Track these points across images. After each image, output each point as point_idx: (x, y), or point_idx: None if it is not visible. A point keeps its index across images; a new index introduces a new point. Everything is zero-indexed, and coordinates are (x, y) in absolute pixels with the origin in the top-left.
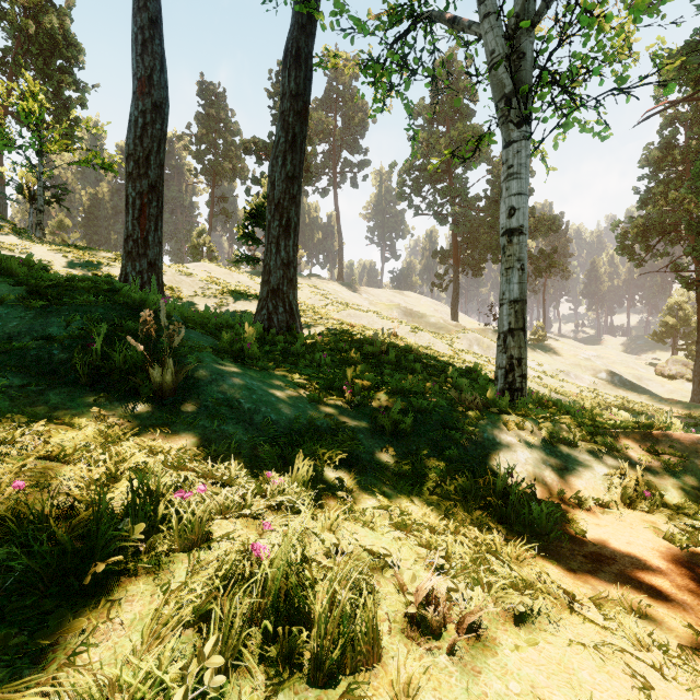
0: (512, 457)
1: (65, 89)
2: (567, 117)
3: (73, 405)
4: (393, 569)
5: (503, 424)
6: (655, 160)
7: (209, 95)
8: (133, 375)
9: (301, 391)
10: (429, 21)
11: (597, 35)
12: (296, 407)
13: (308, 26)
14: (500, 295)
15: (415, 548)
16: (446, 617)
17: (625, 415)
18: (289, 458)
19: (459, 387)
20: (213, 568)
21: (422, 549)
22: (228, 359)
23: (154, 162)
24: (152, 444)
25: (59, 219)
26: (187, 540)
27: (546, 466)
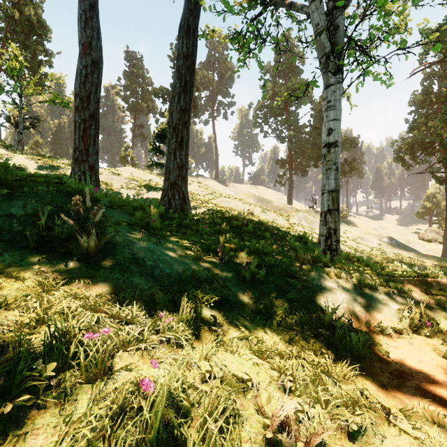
0: (333, 298)
1: (38, 55)
2: (364, 71)
3: (22, 263)
4: (253, 391)
5: (326, 274)
6: (419, 101)
7: (132, 60)
8: (69, 242)
9: (188, 252)
10: (274, 6)
11: (384, 17)
12: (184, 263)
13: (195, 10)
14: (322, 187)
15: (269, 371)
16: (296, 438)
17: (403, 266)
18: (177, 301)
19: (295, 248)
20: (110, 399)
21: (274, 372)
22: (138, 230)
23: (93, 99)
24: (77, 293)
25: (35, 139)
26: (91, 374)
27: (357, 304)
